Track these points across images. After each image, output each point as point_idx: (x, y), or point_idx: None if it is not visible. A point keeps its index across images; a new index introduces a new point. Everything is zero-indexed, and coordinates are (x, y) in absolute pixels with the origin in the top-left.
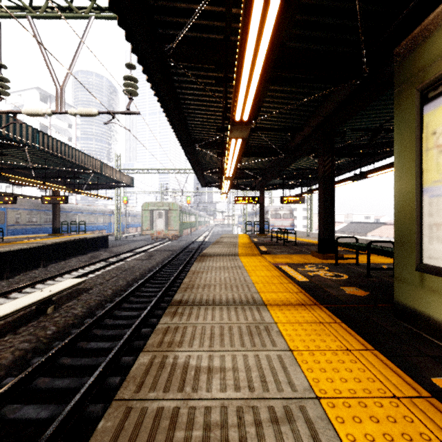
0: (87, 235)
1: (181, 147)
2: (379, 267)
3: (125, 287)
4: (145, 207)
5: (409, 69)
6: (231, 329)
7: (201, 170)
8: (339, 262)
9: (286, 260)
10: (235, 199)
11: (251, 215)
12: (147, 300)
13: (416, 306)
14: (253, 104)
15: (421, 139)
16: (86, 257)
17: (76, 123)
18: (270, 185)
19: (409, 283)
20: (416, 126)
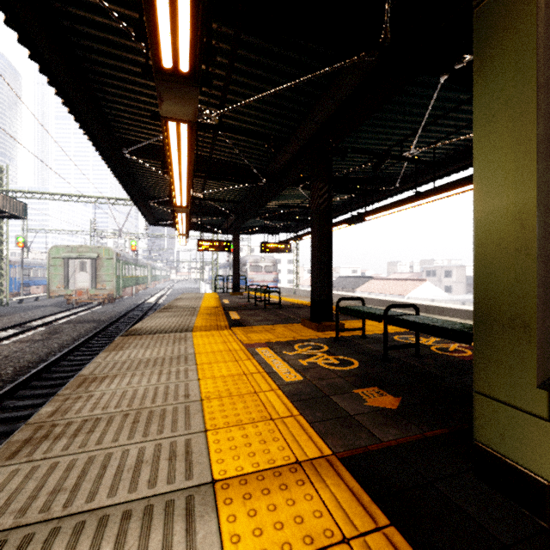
0: None
1: (96, 149)
2: (391, 340)
3: None
4: (55, 253)
5: None
6: None
7: (144, 198)
8: (339, 334)
9: (267, 335)
10: (198, 244)
11: (225, 268)
12: (7, 429)
13: (538, 465)
14: (196, 28)
15: None
16: None
17: None
18: (248, 228)
19: (517, 411)
20: (544, 59)
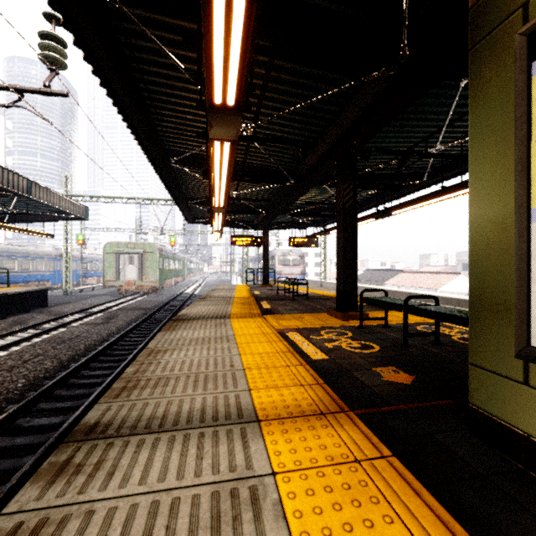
0: (9, 290)
1: (149, 161)
2: (413, 329)
3: (53, 372)
4: (108, 249)
5: (499, 5)
6: (174, 512)
7: (184, 199)
8: (363, 323)
9: (296, 322)
10: (232, 240)
11: (254, 261)
12: (86, 391)
13: (516, 419)
14: (241, 74)
15: (529, 121)
16: (5, 322)
17: (5, 127)
18: (276, 223)
19: (501, 377)
20: (518, 100)
